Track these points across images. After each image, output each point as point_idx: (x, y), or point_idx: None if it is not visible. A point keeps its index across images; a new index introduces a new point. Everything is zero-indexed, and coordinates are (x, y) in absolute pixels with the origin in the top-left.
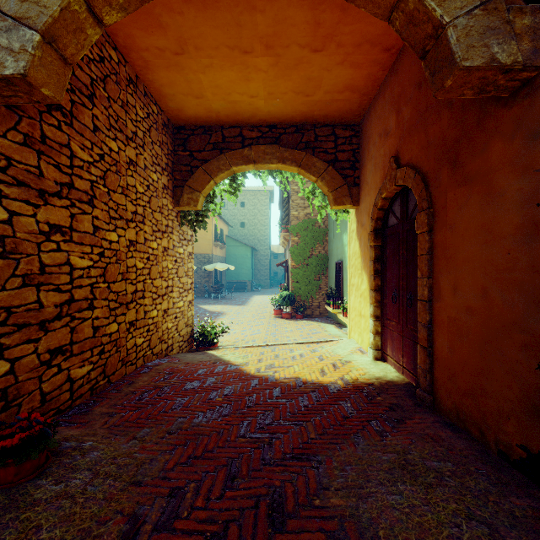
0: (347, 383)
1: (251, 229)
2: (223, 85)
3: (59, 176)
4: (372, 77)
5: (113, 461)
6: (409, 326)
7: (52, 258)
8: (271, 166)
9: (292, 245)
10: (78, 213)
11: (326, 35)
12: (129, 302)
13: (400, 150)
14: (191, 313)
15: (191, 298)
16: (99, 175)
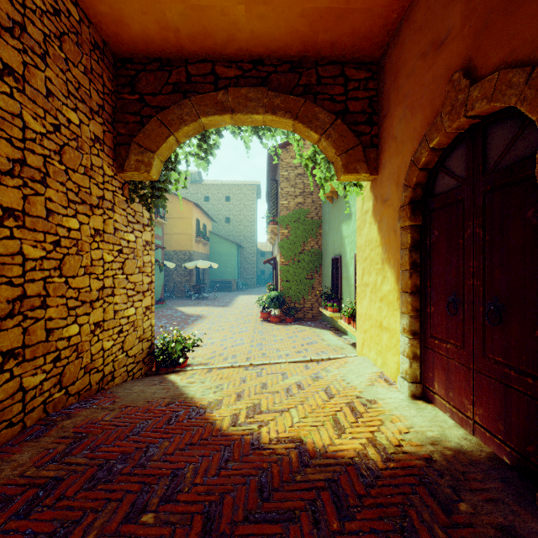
0: (386, 456)
1: (237, 226)
2: None
3: None
4: None
5: None
6: (492, 355)
7: None
8: (256, 119)
9: (281, 239)
10: None
11: None
12: (2, 317)
13: (476, 53)
14: (150, 322)
15: (150, 302)
16: None
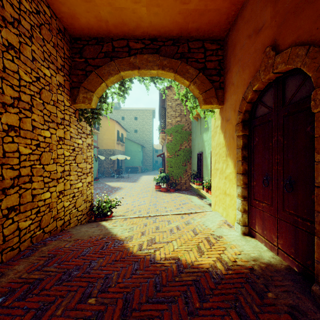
0: (227, 267)
1: (141, 134)
2: None
3: None
4: None
5: None
6: (288, 210)
7: None
8: (152, 72)
9: (167, 142)
10: None
11: None
12: (8, 187)
13: (279, 37)
14: (91, 191)
15: (91, 179)
16: None
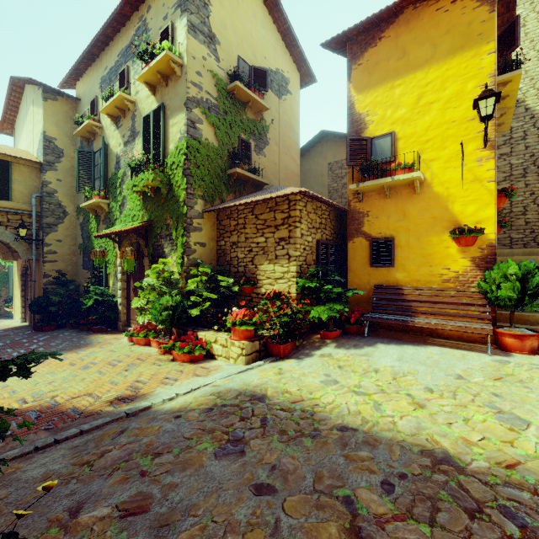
0: (5, 329)
1: None
2: None
3: None
4: None
5: None
6: None
7: None
8: None
9: None
10: None
11: None
12: None
13: None
14: None
15: None
16: None
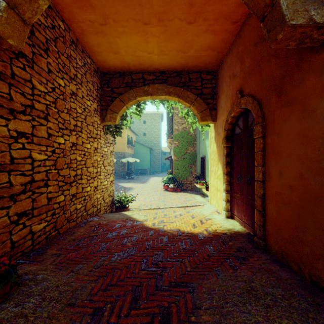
0: (209, 233)
1: (150, 137)
2: (131, 45)
3: (24, 100)
4: (225, 40)
5: (56, 288)
6: (249, 197)
7: (19, 154)
8: (161, 97)
9: (174, 147)
10: (37, 124)
11: (197, 13)
12: (72, 182)
13: (243, 86)
14: (112, 188)
15: (112, 179)
16: (52, 100)
